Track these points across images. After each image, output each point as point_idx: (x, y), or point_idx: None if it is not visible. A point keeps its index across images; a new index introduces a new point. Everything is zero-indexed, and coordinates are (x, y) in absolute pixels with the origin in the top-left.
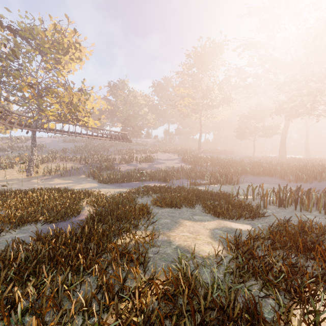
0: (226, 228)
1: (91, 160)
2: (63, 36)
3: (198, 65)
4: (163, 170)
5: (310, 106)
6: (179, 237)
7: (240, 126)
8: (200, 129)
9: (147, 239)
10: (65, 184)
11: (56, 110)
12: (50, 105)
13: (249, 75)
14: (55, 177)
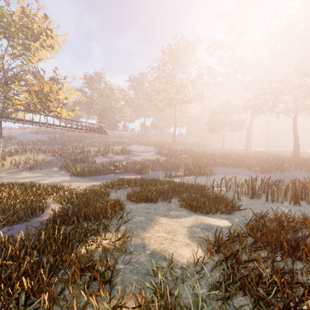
0: (204, 225)
1: (65, 152)
2: (32, 21)
3: (173, 62)
4: (139, 162)
5: (273, 103)
6: (154, 238)
7: (211, 121)
8: (175, 122)
9: (118, 244)
10: (33, 177)
11: (25, 99)
12: (17, 94)
13: (219, 74)
14: (23, 170)
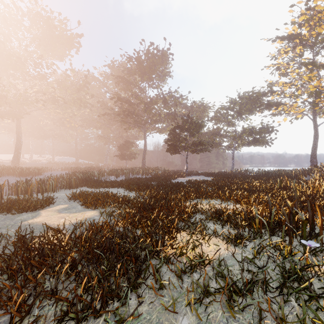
0: (62, 209)
1: None
2: None
3: None
4: None
5: None
6: (67, 221)
7: None
8: None
9: (64, 232)
10: None
11: None
12: None
13: None
14: None
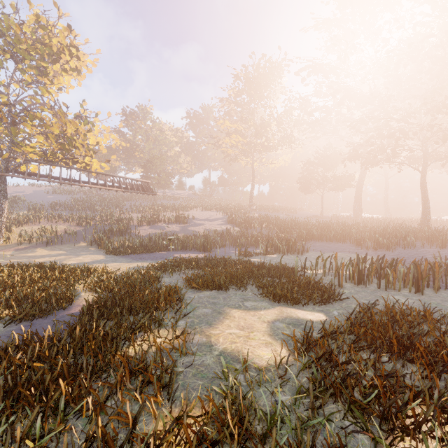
0: (291, 320)
1: (95, 220)
2: (51, 35)
3: (250, 91)
4: (202, 234)
5: (392, 151)
6: (224, 336)
7: (305, 175)
8: (253, 178)
9: (176, 342)
10: (53, 256)
11: (40, 145)
12: (29, 137)
13: (316, 108)
14: (37, 245)
